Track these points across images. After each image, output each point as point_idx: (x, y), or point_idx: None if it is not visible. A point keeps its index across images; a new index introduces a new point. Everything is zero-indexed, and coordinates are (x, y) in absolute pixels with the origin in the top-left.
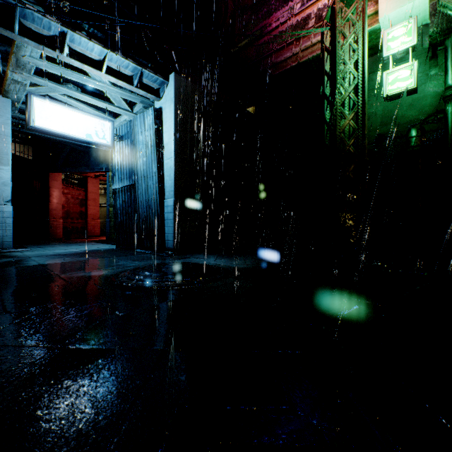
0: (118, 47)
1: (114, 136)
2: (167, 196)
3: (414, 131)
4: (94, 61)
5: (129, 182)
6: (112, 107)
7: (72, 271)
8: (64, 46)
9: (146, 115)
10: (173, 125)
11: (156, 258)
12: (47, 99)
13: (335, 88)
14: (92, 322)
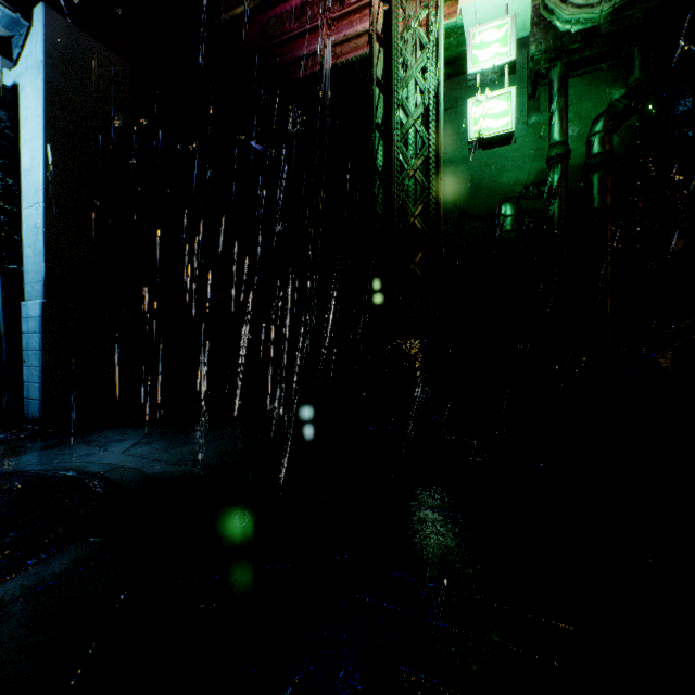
0: None
1: None
2: (29, 294)
3: (510, 206)
4: None
5: None
6: None
7: None
8: None
9: None
10: (41, 126)
11: None
12: None
13: (392, 106)
14: None
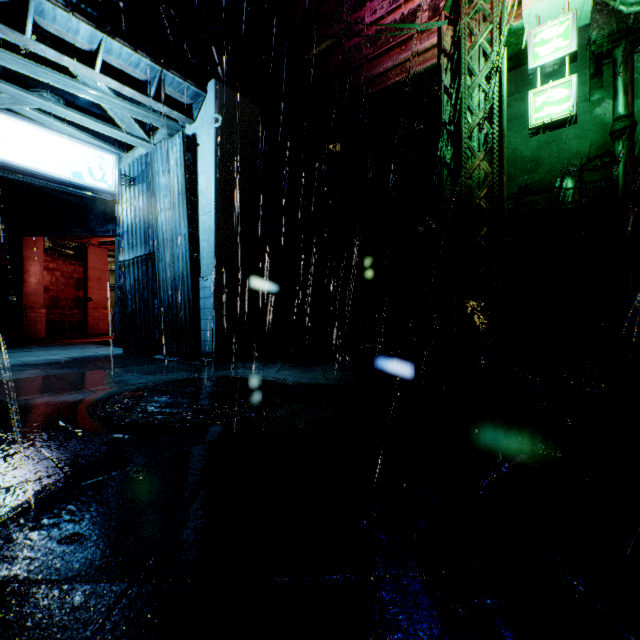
0: (121, 31)
1: (120, 178)
2: (204, 272)
3: (571, 180)
4: (82, 51)
5: (145, 250)
6: (119, 133)
7: (30, 394)
8: (26, 22)
9: (171, 145)
10: (213, 161)
11: (183, 370)
12: (3, 111)
13: (460, 111)
14: (6, 507)
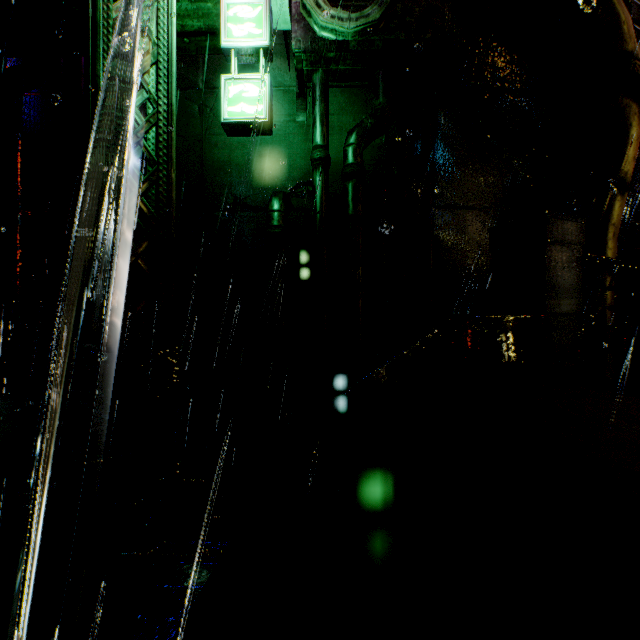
0: None
1: None
2: None
3: (277, 201)
4: None
5: None
6: None
7: None
8: None
9: None
10: None
11: None
12: None
13: (96, 45)
14: None
